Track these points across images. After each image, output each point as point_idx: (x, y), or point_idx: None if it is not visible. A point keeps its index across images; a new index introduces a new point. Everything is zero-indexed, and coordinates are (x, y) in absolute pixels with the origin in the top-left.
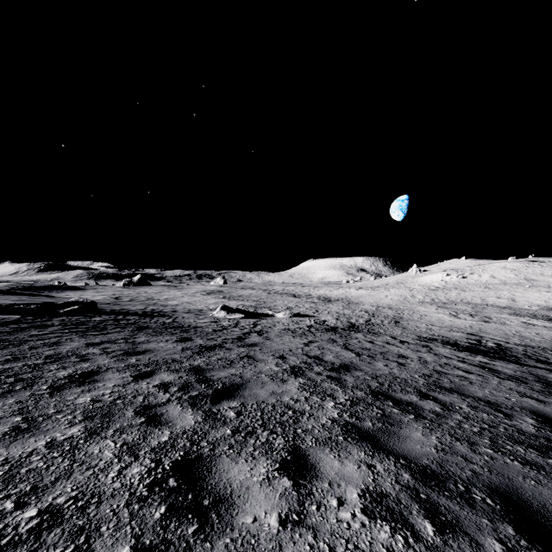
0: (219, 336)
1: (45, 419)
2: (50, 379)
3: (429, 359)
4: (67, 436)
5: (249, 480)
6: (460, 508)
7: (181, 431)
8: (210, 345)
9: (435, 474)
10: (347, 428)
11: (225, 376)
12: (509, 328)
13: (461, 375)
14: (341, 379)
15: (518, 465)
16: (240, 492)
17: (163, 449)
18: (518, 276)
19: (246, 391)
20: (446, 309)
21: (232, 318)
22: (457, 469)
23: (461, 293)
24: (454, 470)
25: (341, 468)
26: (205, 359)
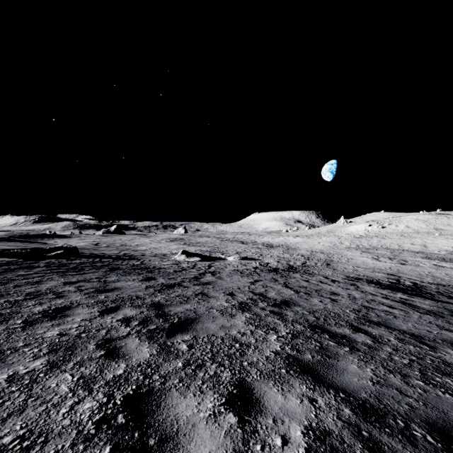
0: (179, 276)
1: (12, 352)
2: (26, 314)
3: (357, 295)
4: (29, 370)
5: (196, 416)
6: (402, 447)
7: (136, 364)
8: (171, 283)
9: (374, 409)
10: (289, 360)
11: (181, 311)
12: (422, 269)
13: (386, 310)
14: (282, 313)
15: (450, 398)
16: (186, 430)
17: (117, 383)
18: (429, 226)
19: (198, 324)
20: (369, 253)
21: (191, 261)
22: (394, 403)
23: (381, 240)
24: (391, 404)
25: (285, 403)
26: (165, 296)
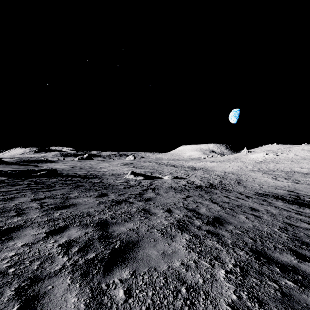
0: (126, 192)
1: None
2: None
3: (274, 211)
4: None
5: None
6: None
7: None
8: (119, 199)
9: None
10: None
11: (124, 231)
12: None
13: (309, 228)
14: (219, 234)
15: None
16: None
17: None
18: None
19: (139, 251)
20: (268, 174)
21: (137, 179)
22: None
23: (276, 165)
24: None
25: None
26: (112, 212)
